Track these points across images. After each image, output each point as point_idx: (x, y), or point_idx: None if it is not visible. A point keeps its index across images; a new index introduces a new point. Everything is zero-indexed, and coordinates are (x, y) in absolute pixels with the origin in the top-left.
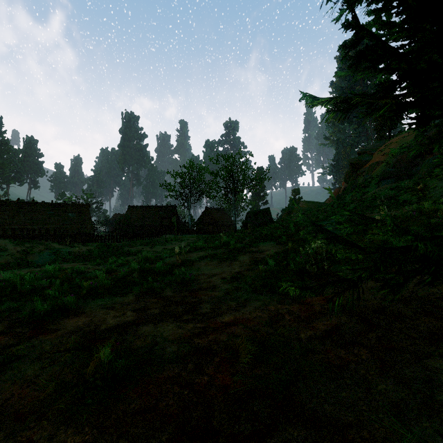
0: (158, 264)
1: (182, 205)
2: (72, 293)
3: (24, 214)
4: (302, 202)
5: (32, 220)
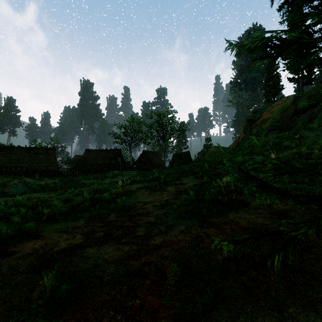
0: (105, 194)
1: (125, 149)
2: (35, 219)
3: (4, 156)
4: (213, 147)
5: (10, 160)
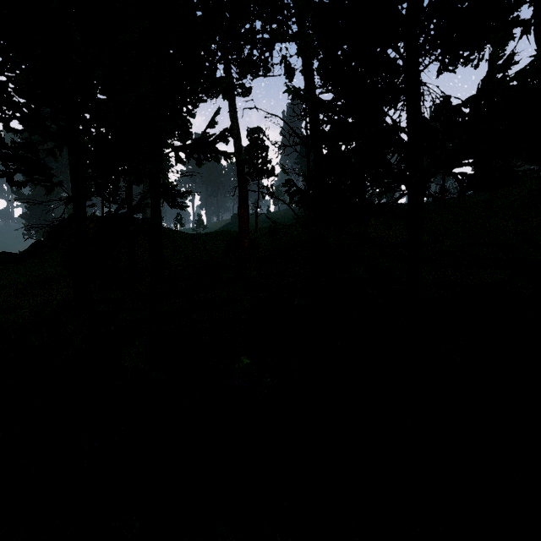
0: None
1: None
2: None
3: None
4: None
5: None
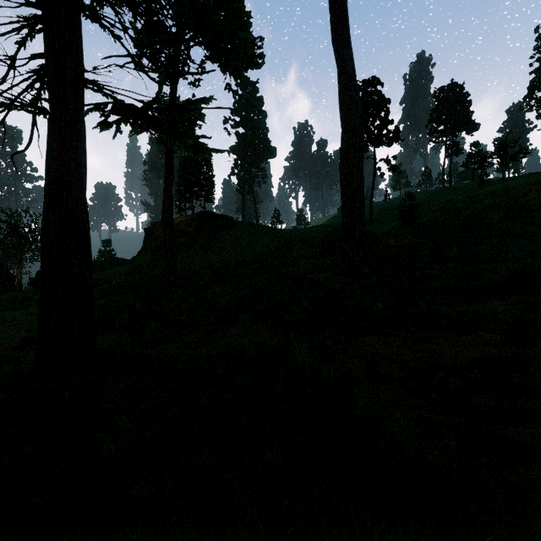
0: None
1: None
2: None
3: None
4: (107, 258)
5: None
